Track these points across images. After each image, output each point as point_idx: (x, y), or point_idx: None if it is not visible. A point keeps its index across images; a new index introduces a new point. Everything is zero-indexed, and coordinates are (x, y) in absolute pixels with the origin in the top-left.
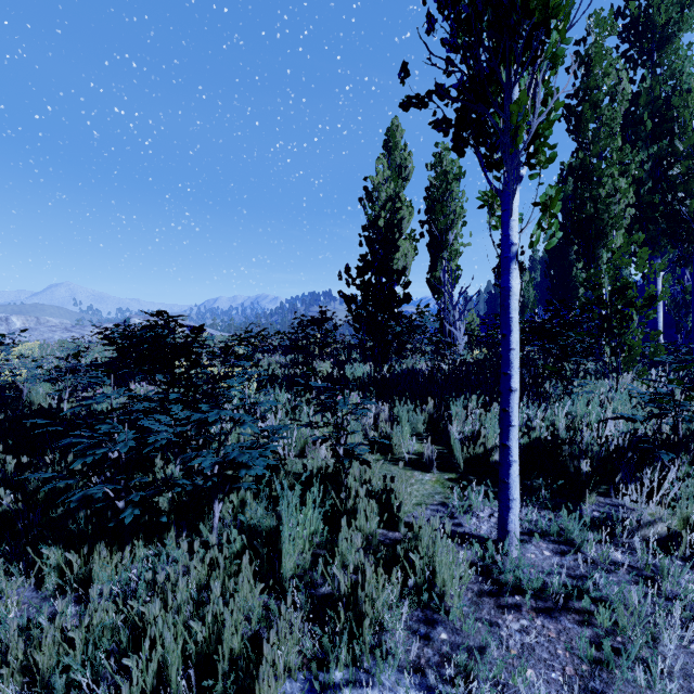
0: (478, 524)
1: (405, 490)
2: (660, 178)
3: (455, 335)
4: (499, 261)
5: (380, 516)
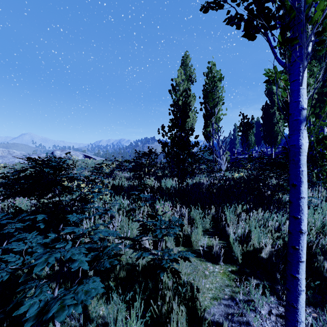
0: (262, 323)
1: (204, 287)
2: (326, 79)
3: (220, 162)
4: (240, 123)
5: (187, 317)
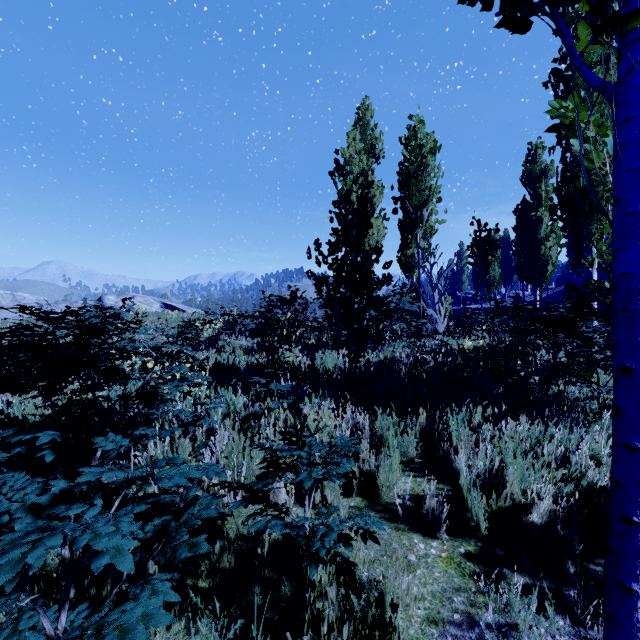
0: None
1: (406, 593)
2: None
3: (434, 318)
4: (473, 239)
5: None
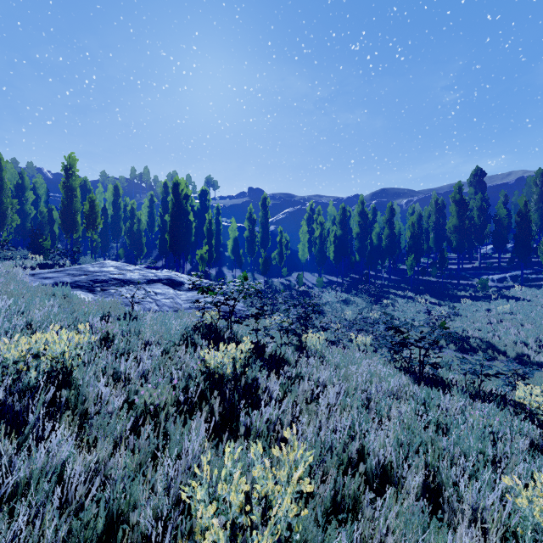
0: None
1: None
2: None
3: None
4: None
5: None
